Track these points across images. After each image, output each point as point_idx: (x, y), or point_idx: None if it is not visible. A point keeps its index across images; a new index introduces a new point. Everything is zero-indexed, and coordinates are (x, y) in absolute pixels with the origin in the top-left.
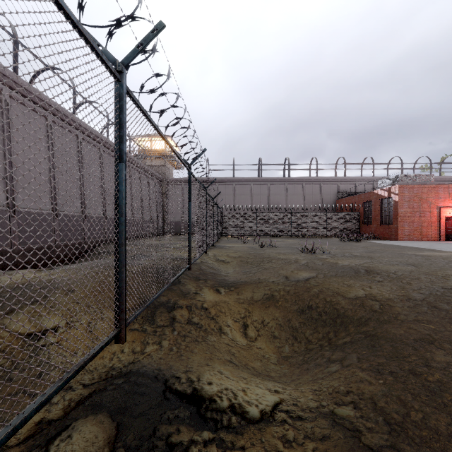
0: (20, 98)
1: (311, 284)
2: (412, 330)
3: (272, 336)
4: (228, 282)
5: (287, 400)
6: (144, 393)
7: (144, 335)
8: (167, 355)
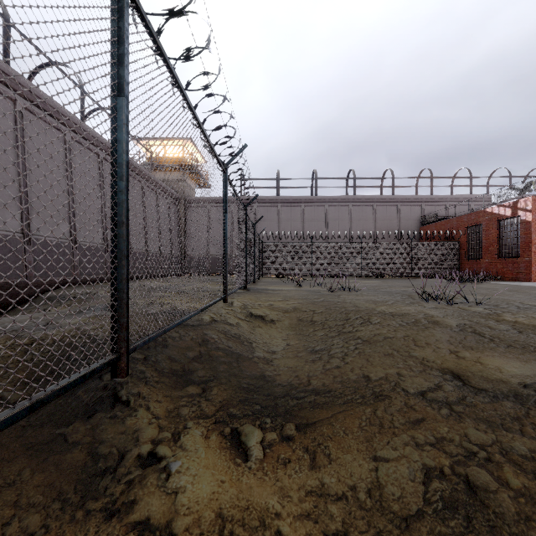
0: None
1: None
2: None
3: None
4: (274, 390)
5: None
6: None
7: None
8: None
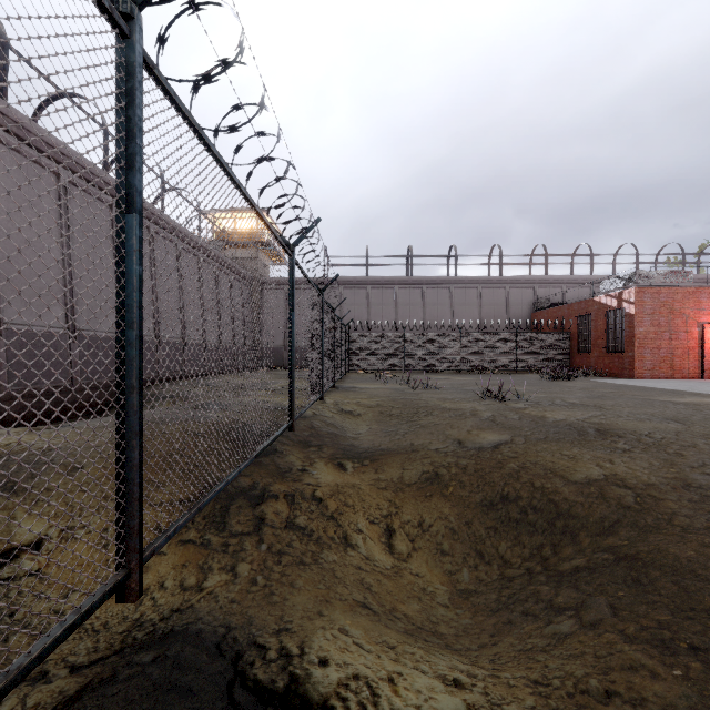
0: (12, 140)
1: (505, 456)
2: None
3: (438, 551)
4: (359, 449)
5: (481, 709)
6: (189, 689)
7: (205, 552)
8: (246, 594)
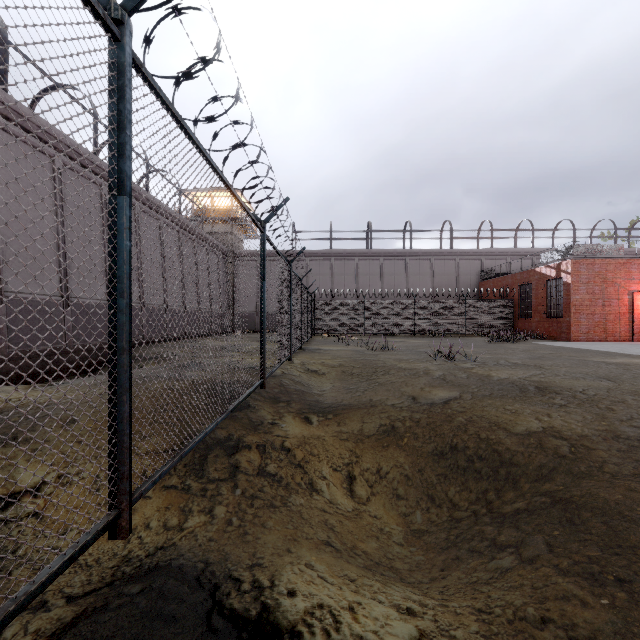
0: (12, 127)
1: (454, 410)
2: (637, 495)
3: (394, 495)
4: (323, 405)
5: (431, 635)
6: (172, 616)
7: (186, 496)
8: (222, 533)
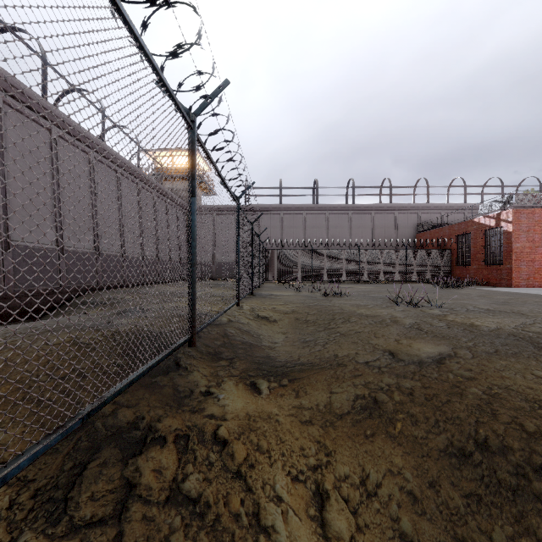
0: None
1: (458, 377)
2: None
3: (395, 534)
4: (275, 363)
5: None
6: None
7: None
8: None
